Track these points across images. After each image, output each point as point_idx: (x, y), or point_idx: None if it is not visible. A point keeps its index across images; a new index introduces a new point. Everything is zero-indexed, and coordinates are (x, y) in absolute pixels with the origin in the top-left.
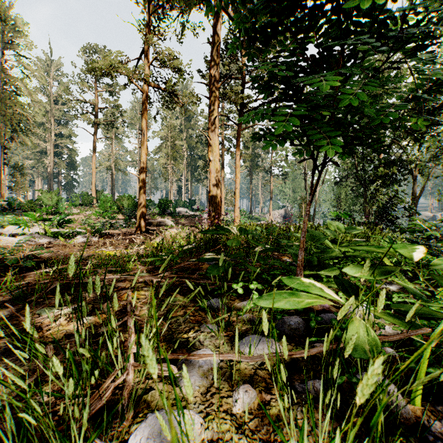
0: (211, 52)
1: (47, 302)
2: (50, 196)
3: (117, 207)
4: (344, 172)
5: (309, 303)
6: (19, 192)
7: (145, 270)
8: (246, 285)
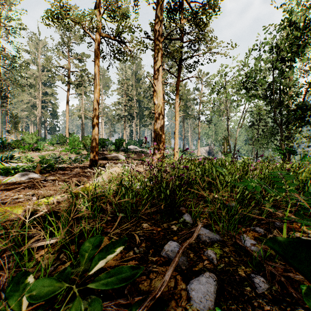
0: (156, 11)
1: None
2: (31, 136)
3: (83, 145)
4: (258, 117)
5: None
6: (14, 134)
7: None
8: None
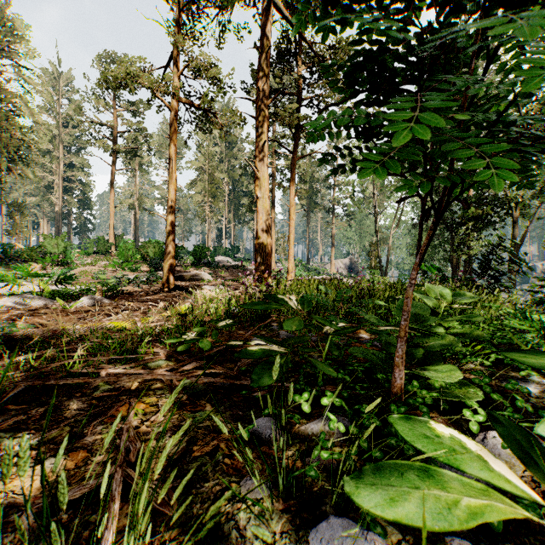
0: (259, 59)
1: (1, 420)
2: (56, 242)
3: (140, 256)
4: None
5: (473, 512)
6: (18, 236)
7: (164, 355)
8: (311, 387)
